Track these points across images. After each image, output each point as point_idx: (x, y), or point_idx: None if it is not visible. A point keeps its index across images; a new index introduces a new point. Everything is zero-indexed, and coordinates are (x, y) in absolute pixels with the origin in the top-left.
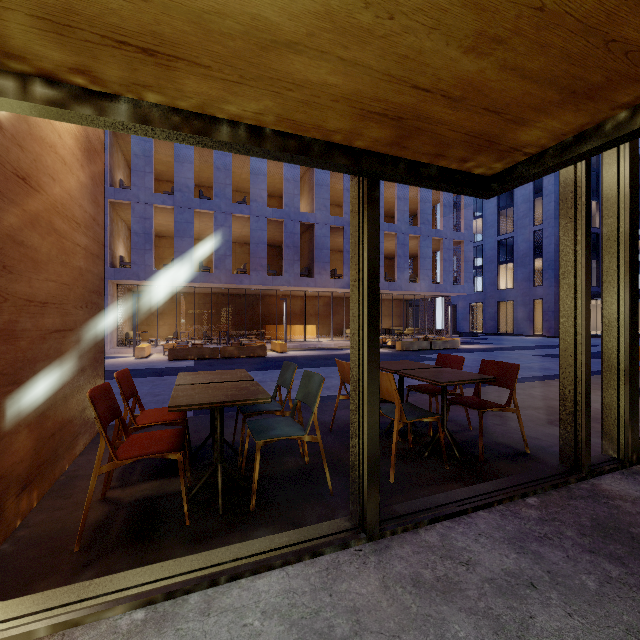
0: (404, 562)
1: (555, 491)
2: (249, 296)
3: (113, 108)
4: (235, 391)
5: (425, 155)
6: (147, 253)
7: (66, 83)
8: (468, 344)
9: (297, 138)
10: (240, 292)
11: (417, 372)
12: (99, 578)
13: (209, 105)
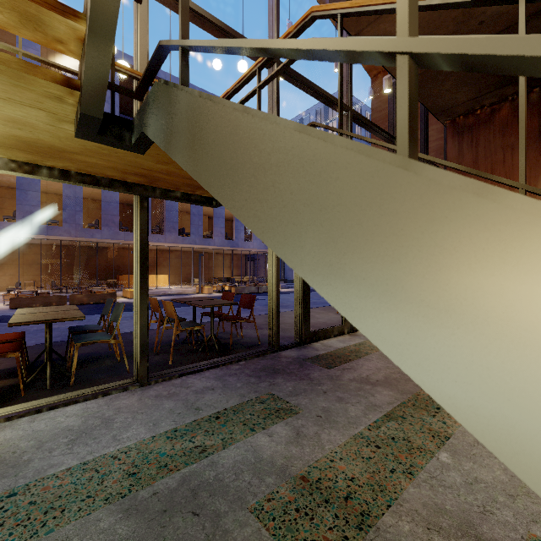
0: (156, 391)
1: (257, 358)
2: (102, 248)
3: None
4: (61, 315)
5: (170, 188)
6: None
7: None
8: (287, 288)
9: (92, 176)
10: (93, 245)
11: (197, 302)
12: None
13: (34, 161)
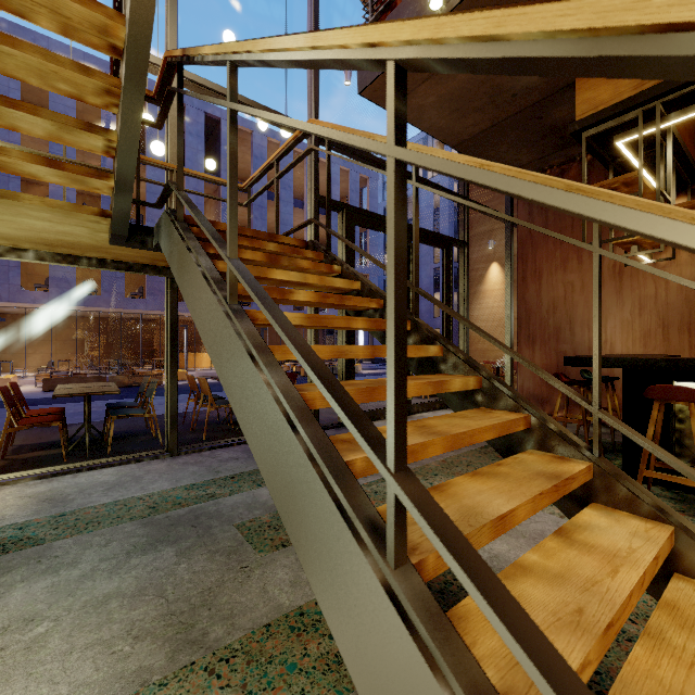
0: (184, 460)
1: None
2: (148, 321)
3: (26, 255)
4: (99, 389)
5: None
6: (12, 270)
7: (3, 246)
8: (371, 369)
9: (125, 263)
10: (136, 317)
11: None
12: (14, 473)
13: (76, 254)
